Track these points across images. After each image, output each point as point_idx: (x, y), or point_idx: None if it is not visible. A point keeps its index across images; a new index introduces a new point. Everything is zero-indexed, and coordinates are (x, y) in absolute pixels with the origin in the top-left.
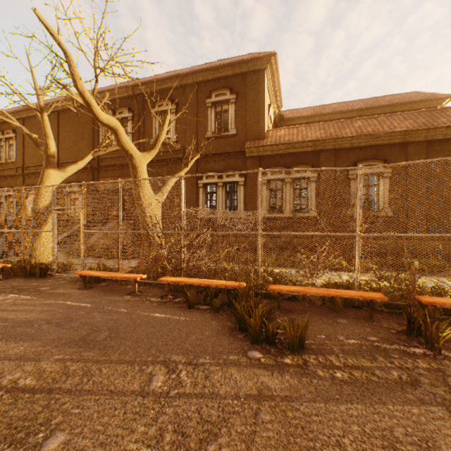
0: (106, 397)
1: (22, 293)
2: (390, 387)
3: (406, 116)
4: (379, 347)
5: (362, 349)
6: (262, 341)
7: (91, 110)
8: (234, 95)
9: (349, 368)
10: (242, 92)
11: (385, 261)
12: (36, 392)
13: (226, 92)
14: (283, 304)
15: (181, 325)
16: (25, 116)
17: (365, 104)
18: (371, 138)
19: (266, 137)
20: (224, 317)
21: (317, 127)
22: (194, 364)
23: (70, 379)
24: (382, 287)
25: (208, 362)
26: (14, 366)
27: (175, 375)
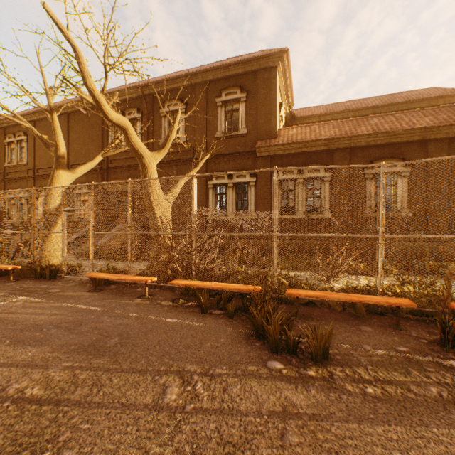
0: (117, 411)
1: (32, 295)
2: (431, 406)
3: (425, 112)
4: (411, 358)
5: (392, 360)
6: (282, 350)
7: (101, 109)
8: (244, 93)
9: (381, 382)
10: (252, 90)
11: (411, 265)
12: (43, 404)
13: (236, 91)
14: (300, 309)
15: (194, 331)
16: (35, 119)
17: (380, 101)
18: (388, 136)
19: (277, 136)
20: (239, 323)
21: (331, 126)
22: (210, 375)
23: (79, 389)
24: (407, 292)
25: (225, 373)
26: (21, 373)
27: (190, 387)
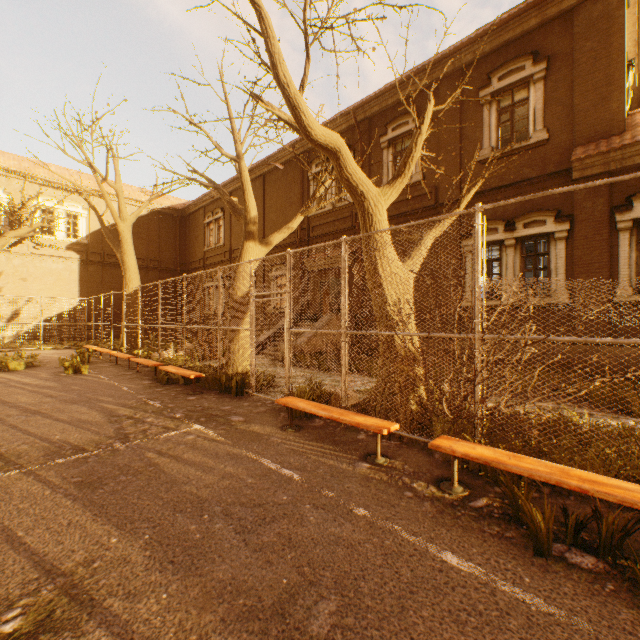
0: None
1: (209, 424)
2: None
3: None
4: None
5: None
6: None
7: (299, 122)
8: (541, 64)
9: None
10: (560, 52)
11: None
12: None
13: (523, 64)
14: None
15: None
16: (231, 189)
17: None
18: None
19: (626, 129)
20: None
21: None
22: None
23: None
24: None
25: None
26: None
27: None
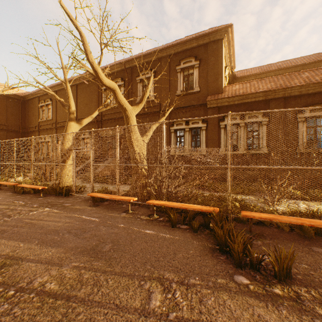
0: (113, 312)
1: (53, 207)
2: None
3: None
4: None
5: None
6: (244, 265)
7: (98, 77)
8: (198, 61)
9: None
10: (204, 58)
11: None
12: (57, 298)
13: (192, 60)
14: (252, 228)
15: (168, 242)
16: (57, 89)
17: (308, 60)
18: (319, 85)
19: (223, 92)
20: (203, 237)
21: (267, 81)
22: (186, 284)
23: (84, 288)
24: None
25: (198, 283)
26: (43, 269)
27: (170, 294)
